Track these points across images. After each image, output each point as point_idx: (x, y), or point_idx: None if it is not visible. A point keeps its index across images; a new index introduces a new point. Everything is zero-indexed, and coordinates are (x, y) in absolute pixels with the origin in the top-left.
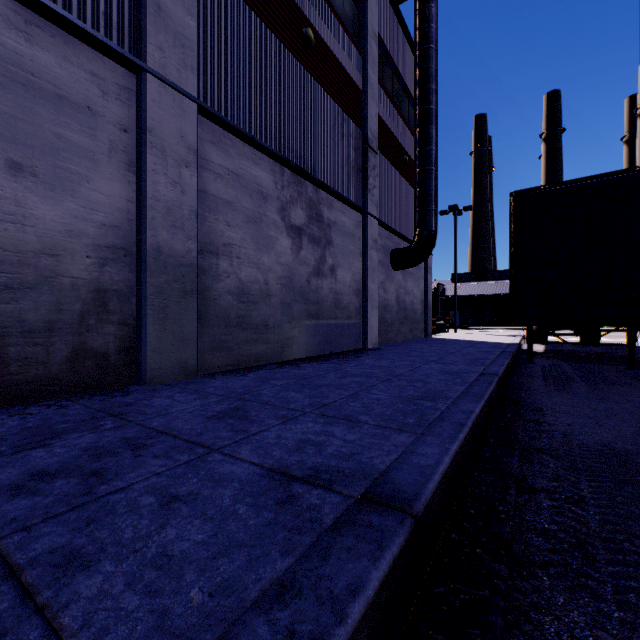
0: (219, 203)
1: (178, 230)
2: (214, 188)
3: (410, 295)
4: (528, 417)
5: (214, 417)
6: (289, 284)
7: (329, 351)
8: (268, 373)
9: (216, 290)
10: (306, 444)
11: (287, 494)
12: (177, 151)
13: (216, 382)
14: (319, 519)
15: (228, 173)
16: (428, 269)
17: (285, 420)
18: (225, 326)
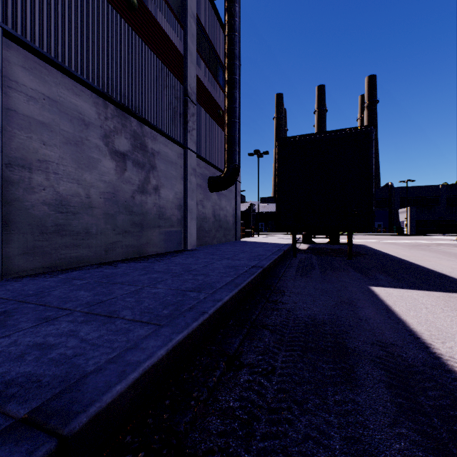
0: (33, 123)
1: None
2: (26, 109)
3: (224, 210)
4: (272, 298)
5: None
6: (113, 198)
7: (153, 252)
8: (80, 273)
9: (29, 201)
10: (34, 349)
11: None
12: None
13: (15, 285)
14: None
15: (44, 98)
16: (238, 192)
17: (42, 322)
18: (40, 233)
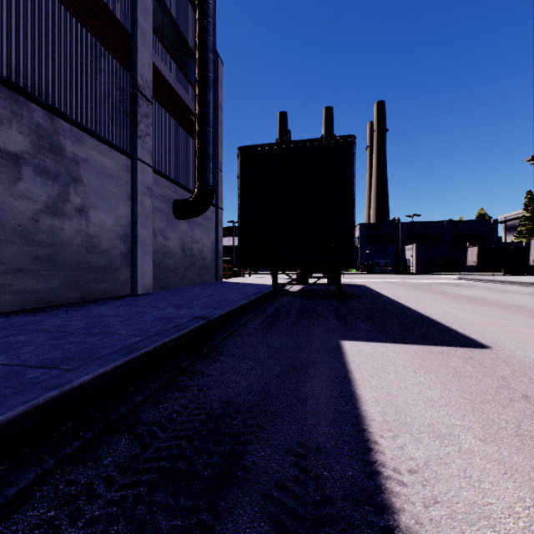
0: None
1: None
2: None
3: (199, 244)
4: (193, 368)
5: None
6: None
7: (76, 299)
8: None
9: None
10: None
11: None
12: None
13: None
14: None
15: None
16: (219, 222)
17: None
18: None
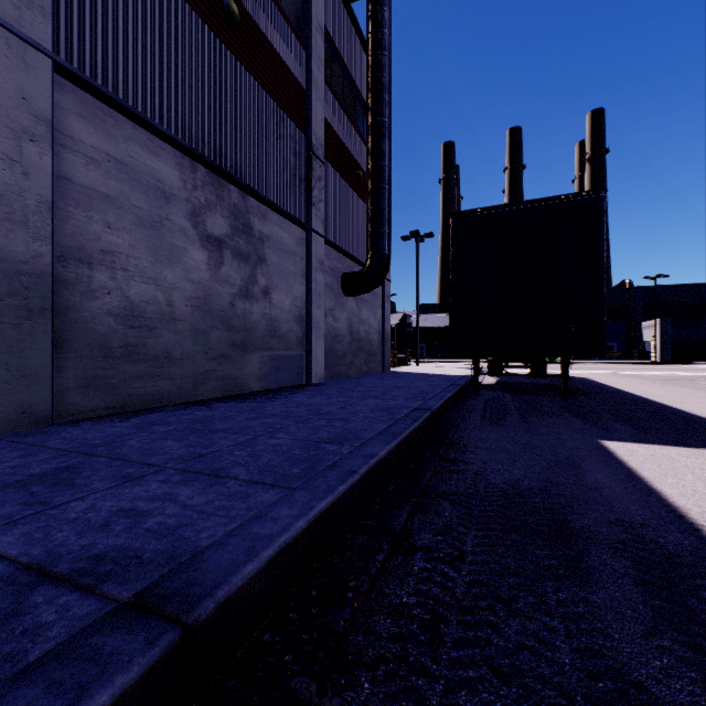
0: (93, 197)
1: (17, 225)
2: (85, 176)
3: (365, 324)
4: (448, 456)
5: (16, 484)
6: (204, 306)
7: (262, 387)
8: (161, 417)
9: (88, 310)
10: (122, 516)
11: (9, 610)
12: (15, 117)
13: (73, 431)
14: (22, 653)
15: (109, 159)
16: (386, 297)
17: (124, 481)
18: (103, 357)
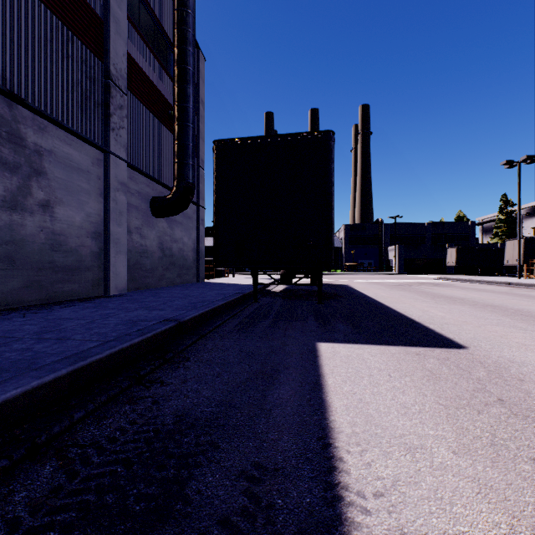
0: None
1: None
2: None
3: (179, 243)
4: (153, 375)
5: None
6: None
7: (39, 301)
8: None
9: None
10: None
11: None
12: None
13: None
14: None
15: None
16: (201, 221)
17: None
18: None
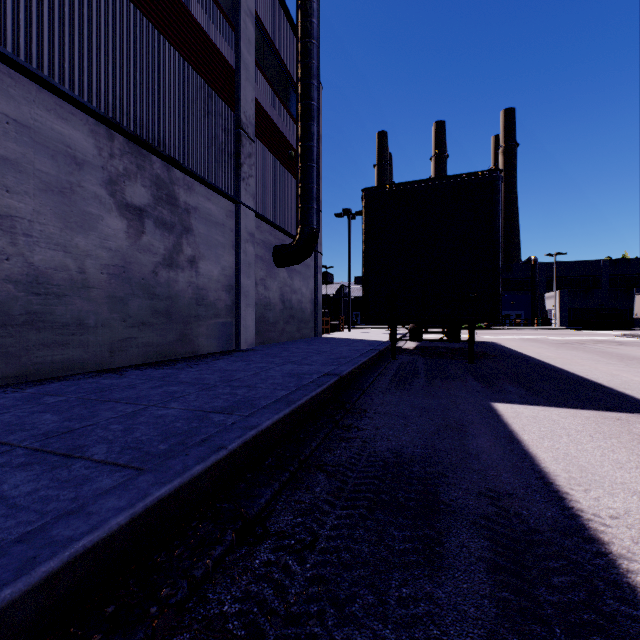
0: None
1: None
2: None
3: (298, 294)
4: (344, 422)
5: None
6: (123, 274)
7: (188, 354)
8: (61, 386)
9: None
10: None
11: None
12: None
13: None
14: None
15: (7, 121)
16: (318, 268)
17: None
18: (1, 325)
